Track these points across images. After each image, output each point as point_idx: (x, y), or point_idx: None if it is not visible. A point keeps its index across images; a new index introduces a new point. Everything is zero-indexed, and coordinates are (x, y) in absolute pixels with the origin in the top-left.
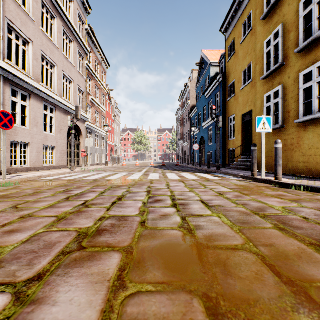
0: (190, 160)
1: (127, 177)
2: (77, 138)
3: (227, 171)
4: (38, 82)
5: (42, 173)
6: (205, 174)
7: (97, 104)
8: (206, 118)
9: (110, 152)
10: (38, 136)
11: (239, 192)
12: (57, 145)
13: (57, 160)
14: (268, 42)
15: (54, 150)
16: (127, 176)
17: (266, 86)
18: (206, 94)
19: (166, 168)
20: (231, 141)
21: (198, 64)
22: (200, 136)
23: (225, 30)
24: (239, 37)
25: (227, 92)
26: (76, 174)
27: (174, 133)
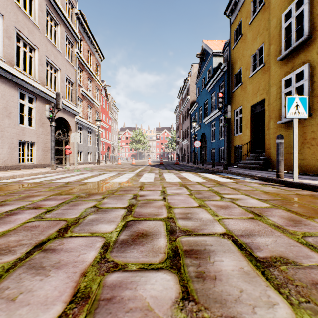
0: (190, 159)
1: (113, 178)
2: (65, 134)
3: (237, 170)
4: (11, 64)
5: (9, 173)
6: (210, 174)
7: (90, 98)
8: (208, 113)
9: (107, 151)
10: (11, 129)
11: (285, 209)
12: (38, 140)
13: (38, 158)
14: (287, 15)
15: (34, 147)
16: (114, 177)
17: (284, 68)
18: (208, 86)
19: (164, 167)
20: (238, 137)
21: (198, 56)
22: (201, 132)
23: (230, 12)
24: (248, 17)
25: (233, 82)
26: (53, 174)
27: (173, 131)
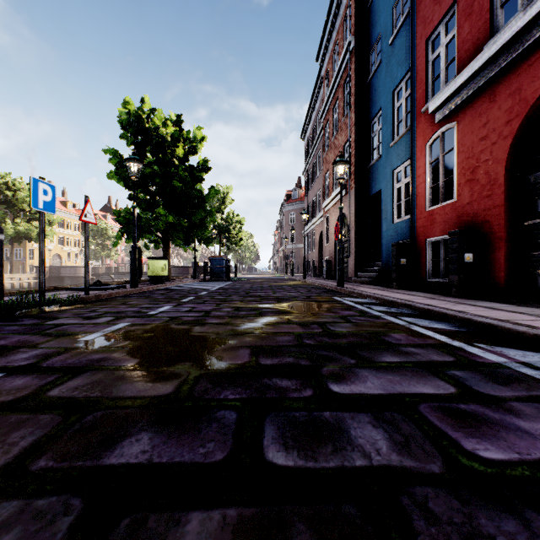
0: None
1: None
2: None
3: None
4: None
5: None
6: None
7: None
8: None
9: None
10: None
11: None
12: None
13: None
14: None
15: None
16: None
17: None
18: None
19: None
20: None
21: None
22: None
23: None
24: None
25: None
26: None
27: None
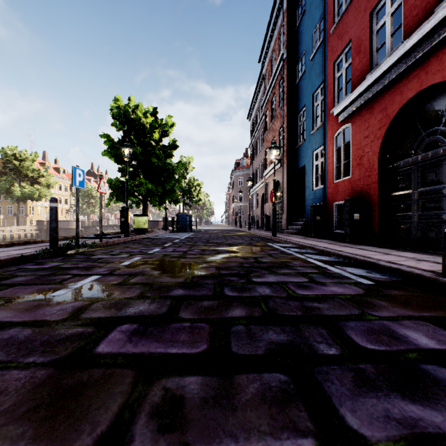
0: None
1: None
2: None
3: None
4: None
5: None
6: None
7: None
8: None
9: None
10: None
11: None
12: None
13: None
14: None
15: None
16: None
17: None
18: None
19: None
20: None
21: None
22: None
23: None
24: None
25: None
26: None
27: None
